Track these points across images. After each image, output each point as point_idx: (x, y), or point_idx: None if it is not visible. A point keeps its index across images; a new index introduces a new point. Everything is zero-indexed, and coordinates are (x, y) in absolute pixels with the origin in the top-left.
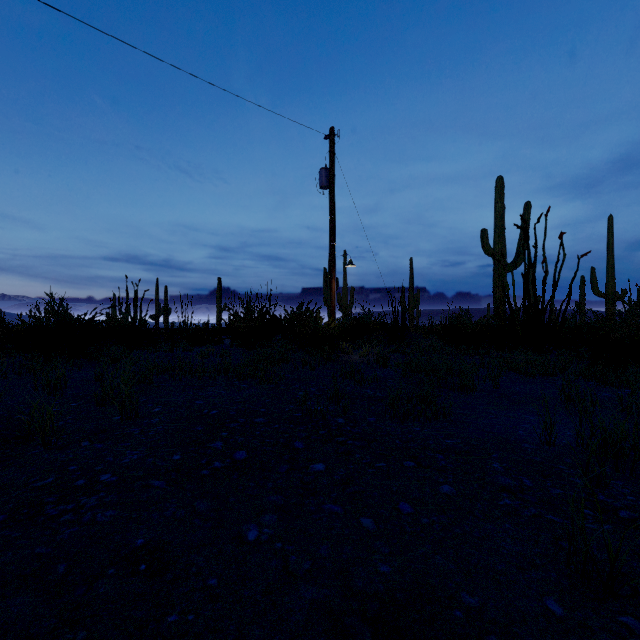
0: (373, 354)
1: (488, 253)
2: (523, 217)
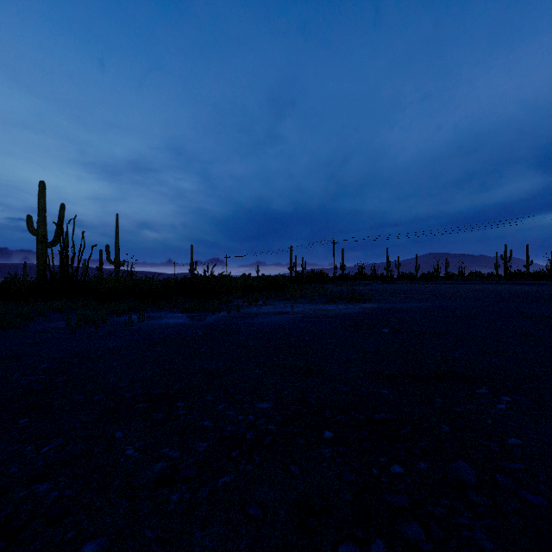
0: None
1: (33, 233)
2: (60, 213)
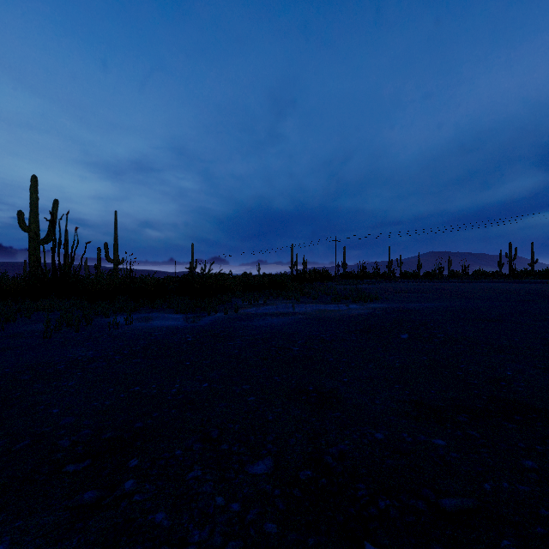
0: None
1: (25, 229)
2: (53, 209)
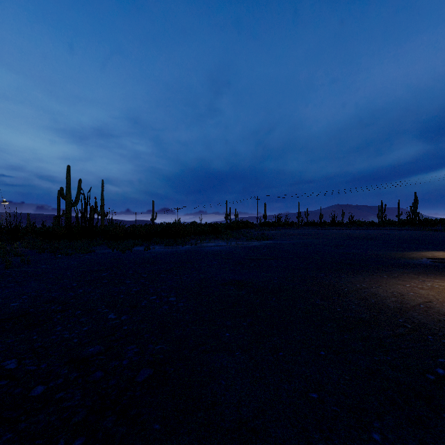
0: (22, 246)
1: (64, 198)
2: (79, 185)
